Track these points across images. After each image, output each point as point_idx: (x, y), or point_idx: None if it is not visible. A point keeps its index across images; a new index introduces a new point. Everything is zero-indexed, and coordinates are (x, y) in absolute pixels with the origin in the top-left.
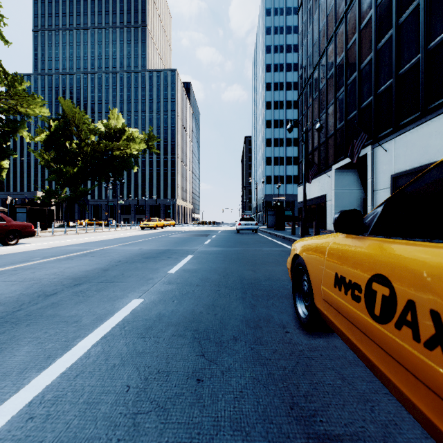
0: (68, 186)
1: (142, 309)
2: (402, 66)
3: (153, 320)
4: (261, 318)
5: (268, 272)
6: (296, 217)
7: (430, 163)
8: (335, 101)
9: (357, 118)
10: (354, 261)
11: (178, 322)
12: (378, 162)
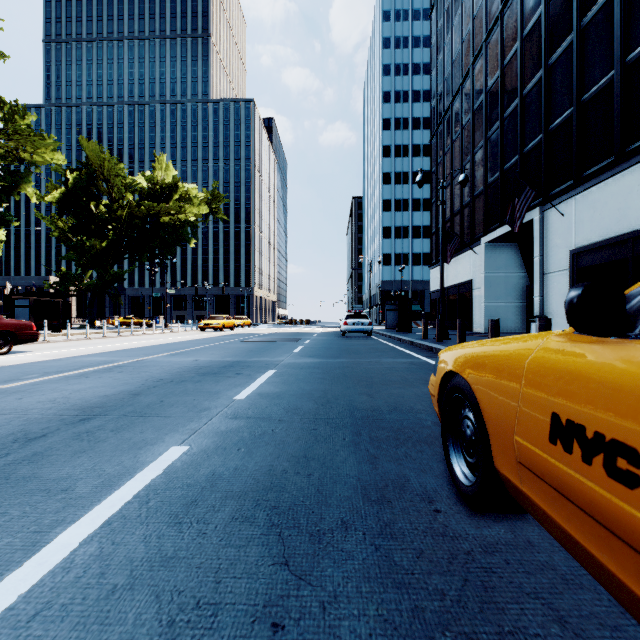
0: (94, 268)
1: (184, 465)
2: (587, 89)
3: (200, 487)
4: (389, 481)
5: (394, 397)
6: (427, 313)
7: (630, 232)
8: (485, 143)
9: (519, 166)
10: (608, 394)
11: (245, 492)
12: (550, 231)
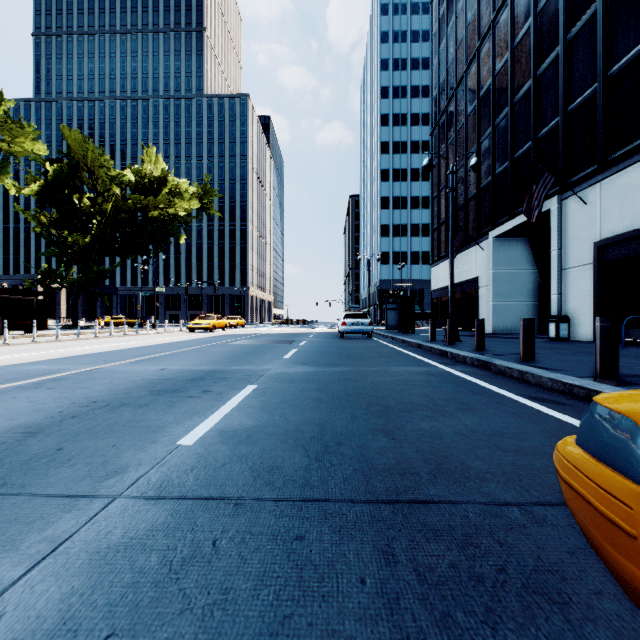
0: (77, 265)
1: None
2: (615, 61)
3: None
4: None
5: (427, 439)
6: (427, 312)
7: None
8: (493, 130)
9: (532, 153)
10: None
11: None
12: (570, 222)
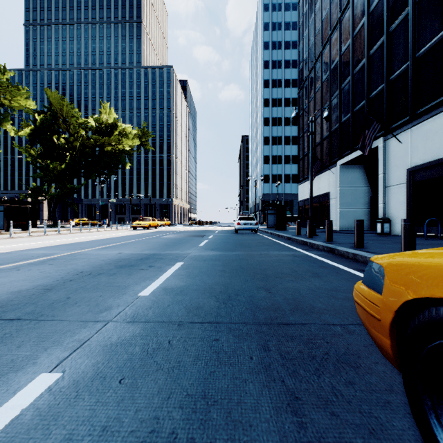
0: (56, 183)
1: (33, 420)
2: (420, 47)
3: None
4: None
5: (290, 293)
6: (295, 216)
7: None
8: (340, 92)
9: (366, 108)
10: None
11: None
12: (391, 155)
